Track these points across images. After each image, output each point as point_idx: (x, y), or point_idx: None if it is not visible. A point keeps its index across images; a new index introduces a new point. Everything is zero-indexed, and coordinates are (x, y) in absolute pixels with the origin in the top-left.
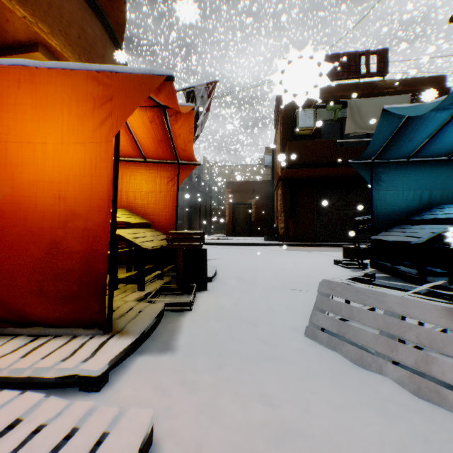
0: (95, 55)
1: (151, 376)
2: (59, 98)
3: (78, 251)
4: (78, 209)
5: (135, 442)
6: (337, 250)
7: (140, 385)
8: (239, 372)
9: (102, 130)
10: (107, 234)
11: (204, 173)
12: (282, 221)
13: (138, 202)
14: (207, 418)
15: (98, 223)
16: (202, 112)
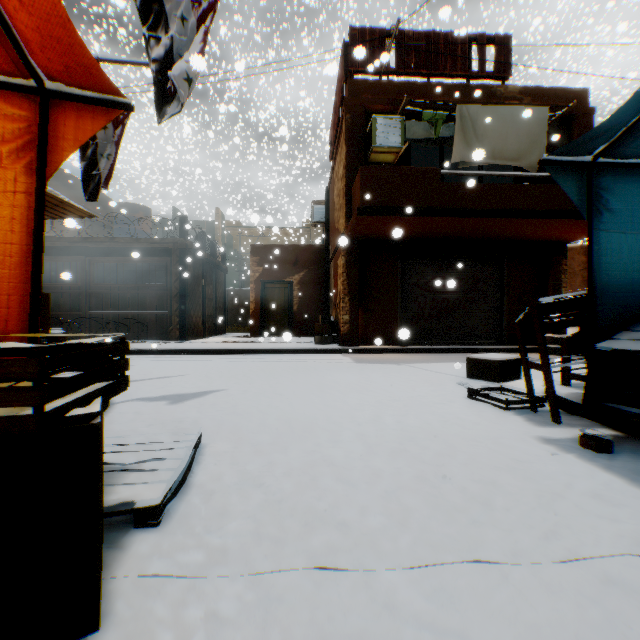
0: None
1: None
2: None
3: None
4: None
5: None
6: (440, 361)
7: None
8: None
9: None
10: None
11: (217, 234)
12: (347, 310)
13: None
14: None
15: None
16: (182, 55)
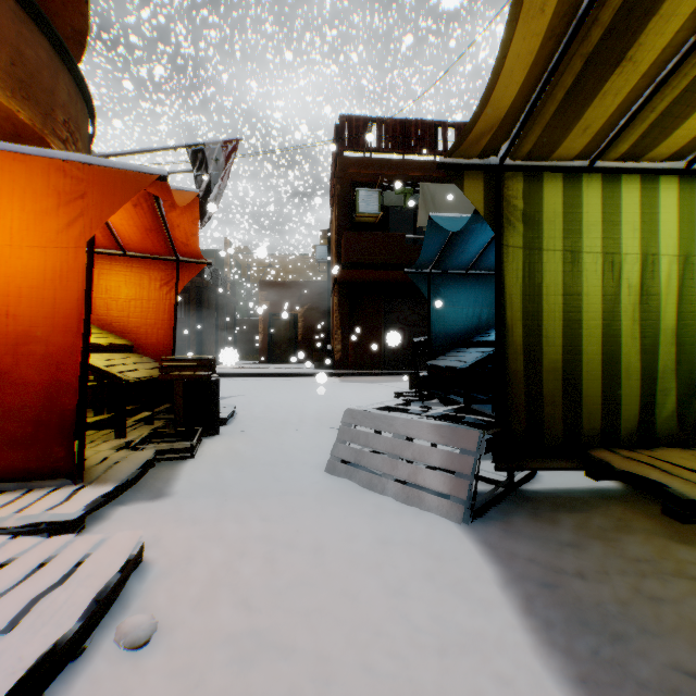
0: (40, 90)
1: (140, 520)
2: (7, 187)
3: (36, 383)
4: (37, 330)
5: (127, 550)
6: (407, 381)
7: (126, 527)
8: (243, 506)
9: (71, 233)
10: (79, 361)
11: (226, 263)
12: (339, 341)
13: (113, 313)
14: (202, 541)
15: (66, 347)
16: (216, 183)
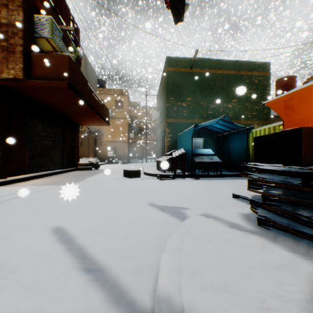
0: None
1: None
2: None
3: None
4: None
5: None
6: (82, 177)
7: None
8: None
9: None
10: None
11: None
12: None
13: None
14: None
15: None
16: None
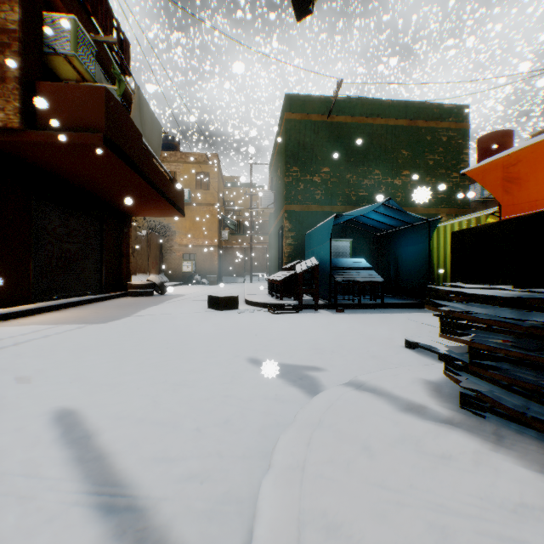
0: None
1: None
2: None
3: None
4: None
5: None
6: (132, 309)
7: None
8: None
9: None
10: None
11: None
12: None
13: None
14: None
15: None
16: None
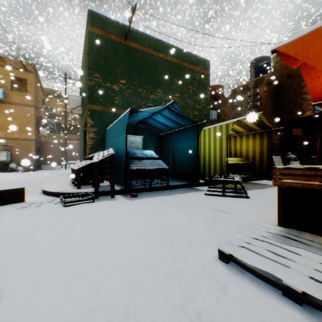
0: None
1: None
2: None
3: None
4: None
5: None
6: None
7: None
8: None
9: None
10: None
11: None
12: None
13: None
14: None
15: None
16: None
